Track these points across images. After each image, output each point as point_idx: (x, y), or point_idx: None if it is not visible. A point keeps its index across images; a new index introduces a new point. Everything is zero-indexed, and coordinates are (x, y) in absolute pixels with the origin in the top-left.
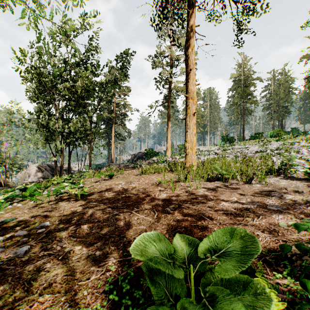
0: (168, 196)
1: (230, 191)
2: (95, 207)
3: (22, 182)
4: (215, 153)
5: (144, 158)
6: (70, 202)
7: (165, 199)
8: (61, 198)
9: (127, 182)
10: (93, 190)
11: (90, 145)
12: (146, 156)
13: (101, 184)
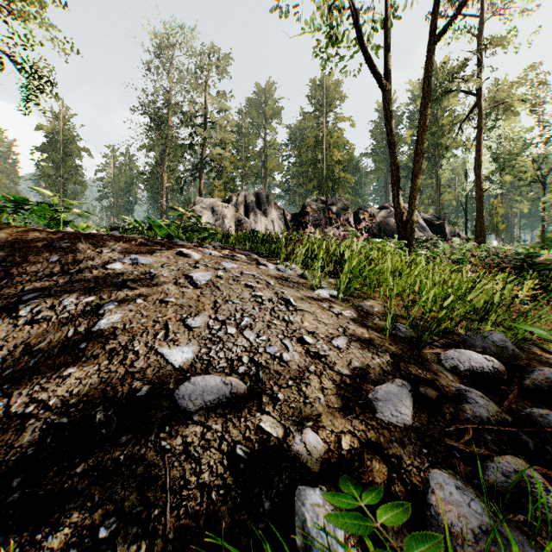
0: None
1: None
2: None
3: None
4: None
5: None
6: None
7: None
8: None
9: None
10: None
11: None
12: None
13: None
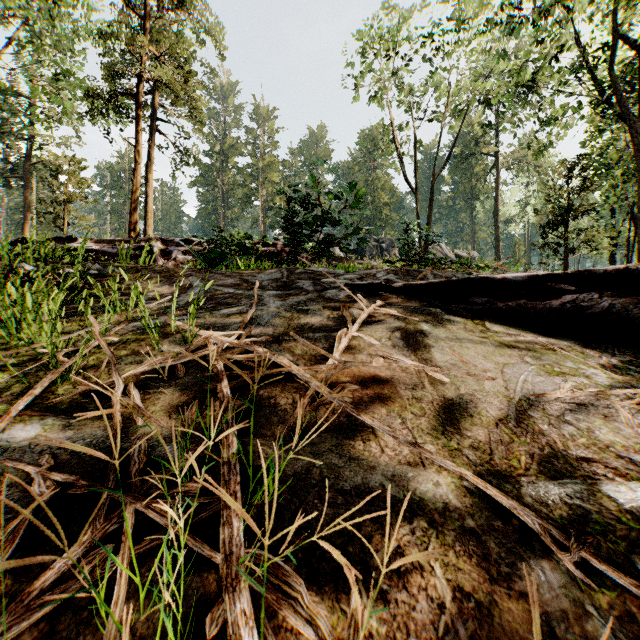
0: None
1: None
2: None
3: None
4: None
5: None
6: None
7: None
8: None
9: None
10: None
11: None
12: None
13: None
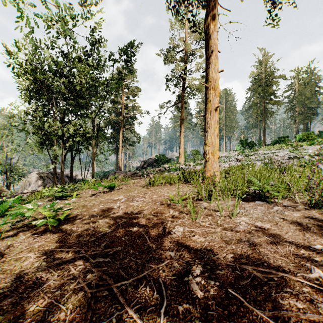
0: (186, 232)
1: (295, 224)
2: (58, 253)
3: (22, 191)
4: (237, 159)
5: (155, 164)
6: (34, 234)
7: (182, 242)
8: (30, 223)
9: (129, 197)
10: (76, 212)
11: (93, 150)
12: (156, 162)
13: (96, 199)
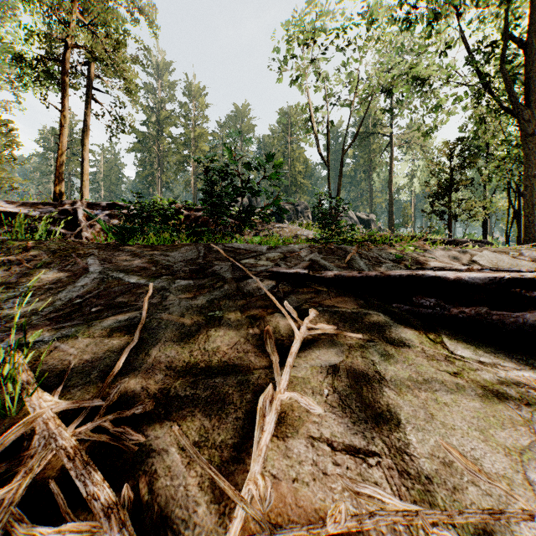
0: None
1: None
2: None
3: None
4: None
5: None
6: None
7: None
8: None
9: None
10: None
11: None
12: None
13: None
